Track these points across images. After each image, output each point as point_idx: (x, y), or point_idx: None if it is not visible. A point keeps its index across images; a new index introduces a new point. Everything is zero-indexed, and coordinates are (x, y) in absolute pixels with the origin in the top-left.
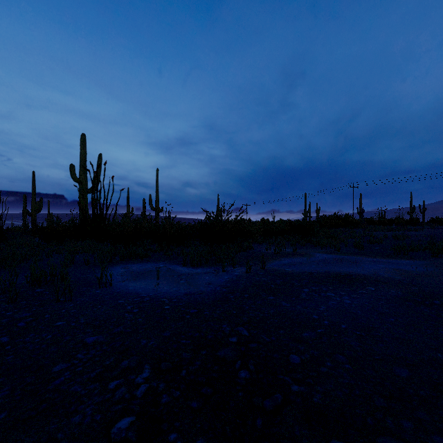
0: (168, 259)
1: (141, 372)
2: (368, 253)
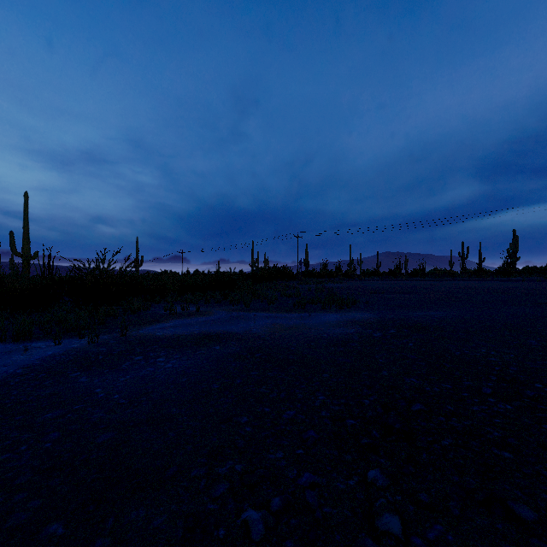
0: None
1: None
2: (273, 308)
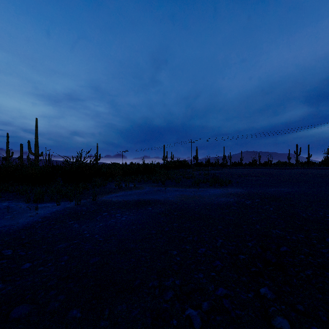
0: (20, 197)
1: None
2: (179, 185)
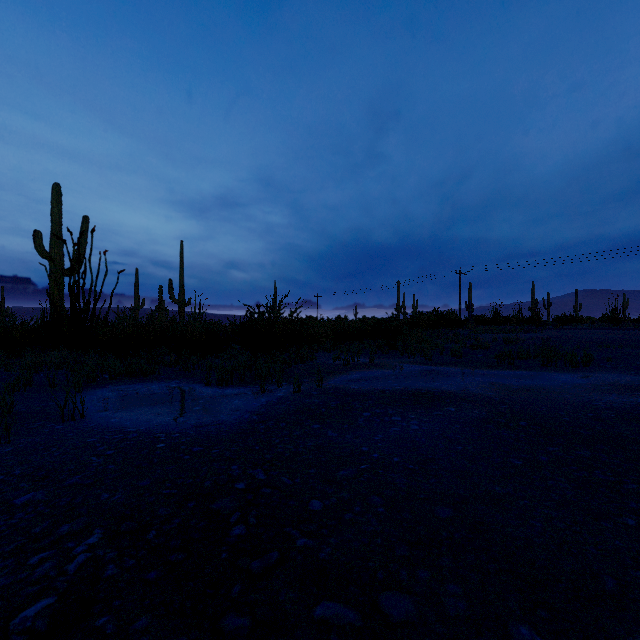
0: (187, 376)
1: (87, 538)
2: (466, 363)
